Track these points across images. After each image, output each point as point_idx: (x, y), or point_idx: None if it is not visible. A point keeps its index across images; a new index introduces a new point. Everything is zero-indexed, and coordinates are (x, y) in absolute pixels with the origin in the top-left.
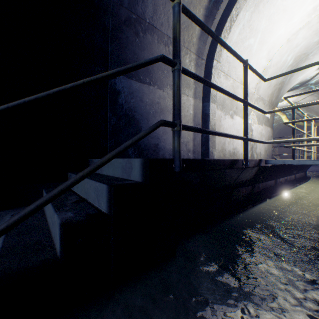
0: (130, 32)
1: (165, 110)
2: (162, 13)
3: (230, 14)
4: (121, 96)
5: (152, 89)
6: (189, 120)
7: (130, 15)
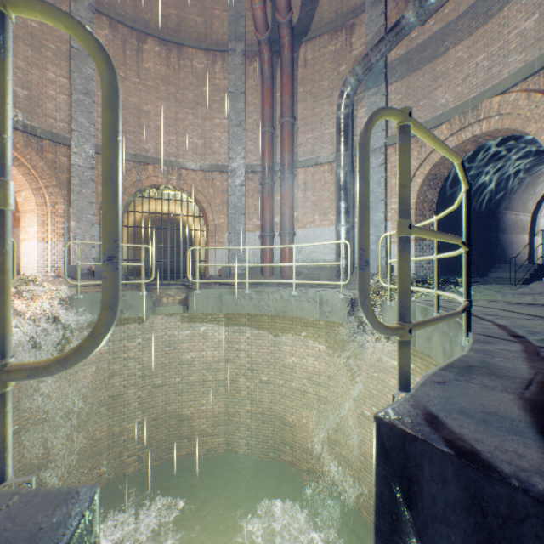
0: (503, 217)
1: (512, 243)
2: (515, 205)
3: None
4: (500, 242)
5: (508, 236)
6: (521, 246)
7: (504, 211)
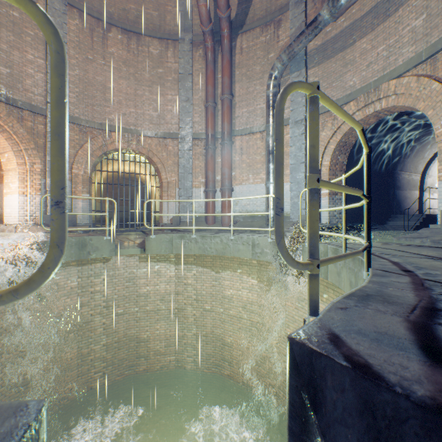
0: (399, 177)
1: (406, 198)
2: (408, 167)
3: (434, 160)
4: (396, 196)
5: (403, 192)
6: (413, 200)
7: (400, 172)
